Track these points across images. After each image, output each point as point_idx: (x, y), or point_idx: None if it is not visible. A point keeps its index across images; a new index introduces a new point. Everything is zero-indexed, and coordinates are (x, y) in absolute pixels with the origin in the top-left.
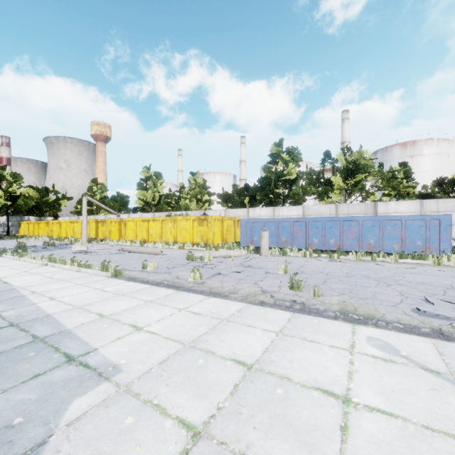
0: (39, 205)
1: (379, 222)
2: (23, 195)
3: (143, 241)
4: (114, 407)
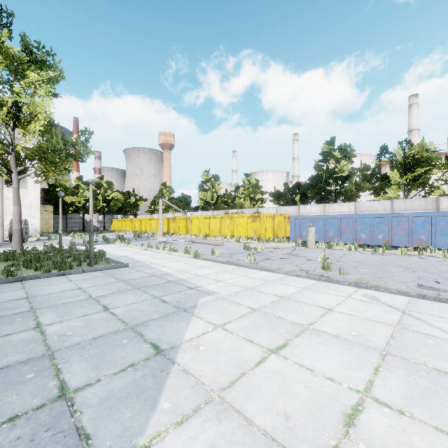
0: (124, 206)
1: (431, 218)
2: (113, 198)
3: (205, 235)
4: (218, 301)
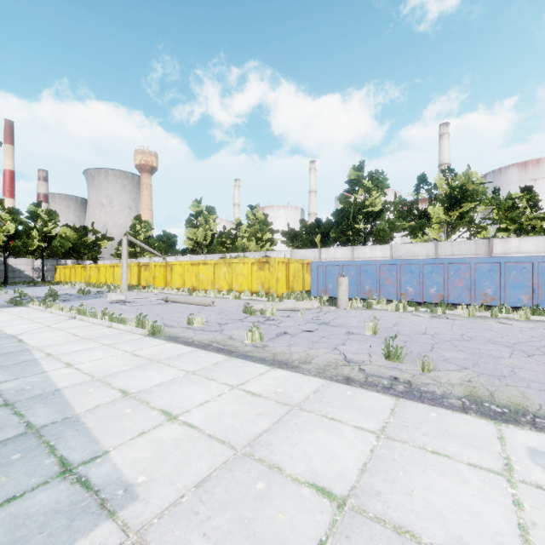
0: (77, 247)
1: (500, 266)
2: (60, 235)
3: (192, 289)
4: None
